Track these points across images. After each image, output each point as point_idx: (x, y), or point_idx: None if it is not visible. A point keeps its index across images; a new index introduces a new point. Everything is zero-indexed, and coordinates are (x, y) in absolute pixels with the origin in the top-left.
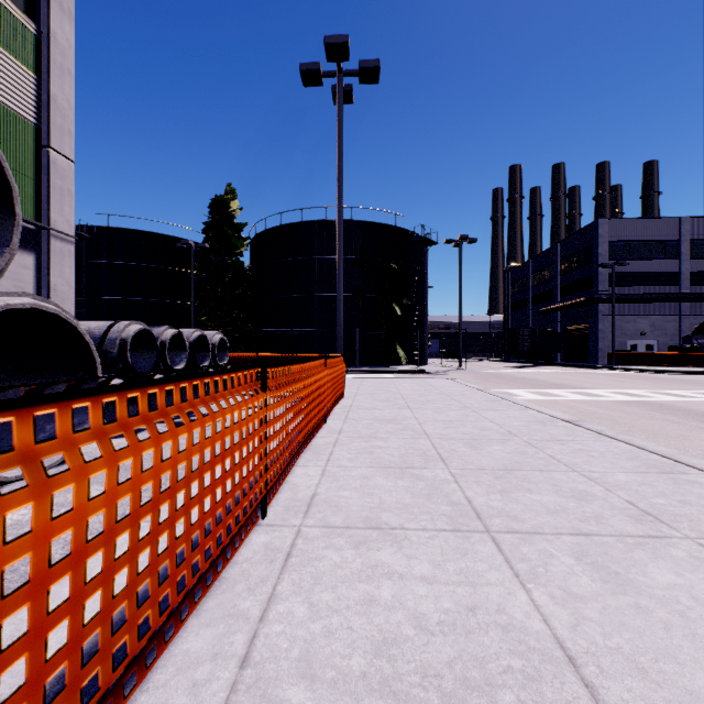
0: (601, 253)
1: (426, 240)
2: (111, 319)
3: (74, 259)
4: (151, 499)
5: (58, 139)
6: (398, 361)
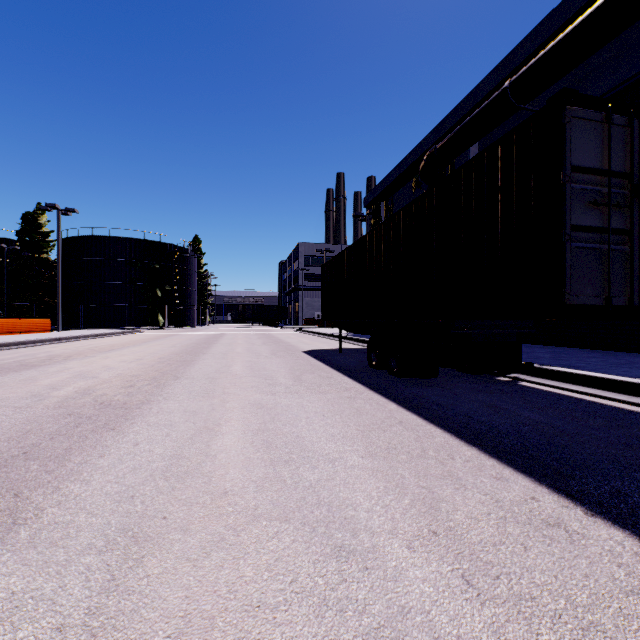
0: (300, 262)
1: (181, 251)
2: None
3: None
4: None
5: None
6: (163, 324)
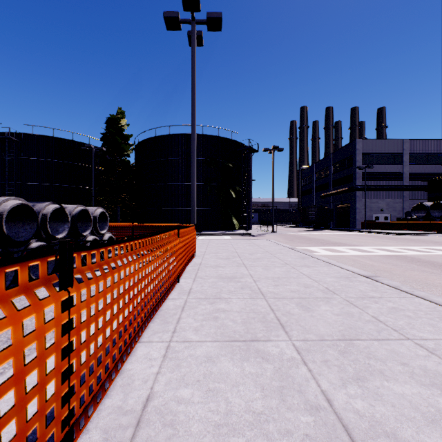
0: (357, 160)
1: (251, 149)
2: (34, 198)
3: None
4: None
5: None
6: (233, 227)
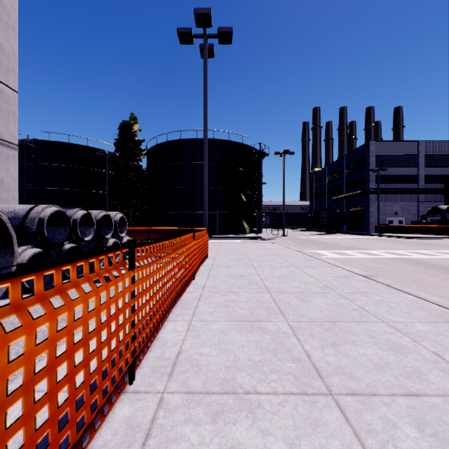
0: (371, 162)
1: (261, 152)
2: (51, 203)
3: (17, 160)
4: None
5: (5, 75)
6: (244, 231)
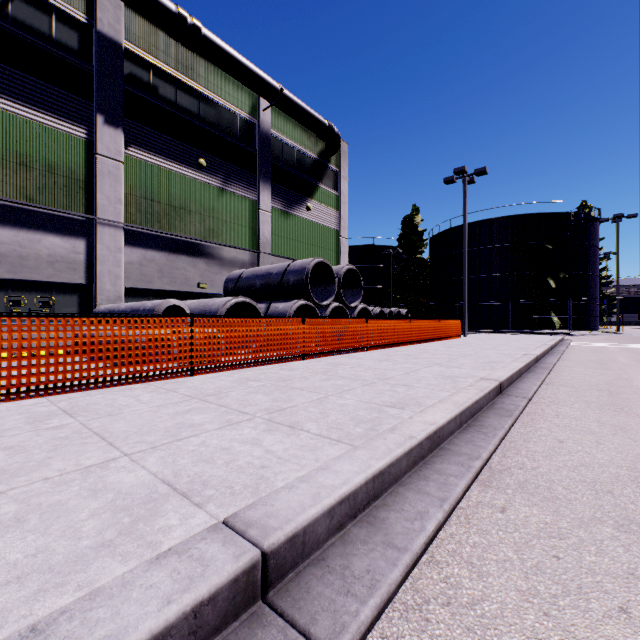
0: None
1: (585, 219)
2: None
3: None
4: (396, 329)
5: (343, 232)
6: (554, 326)
